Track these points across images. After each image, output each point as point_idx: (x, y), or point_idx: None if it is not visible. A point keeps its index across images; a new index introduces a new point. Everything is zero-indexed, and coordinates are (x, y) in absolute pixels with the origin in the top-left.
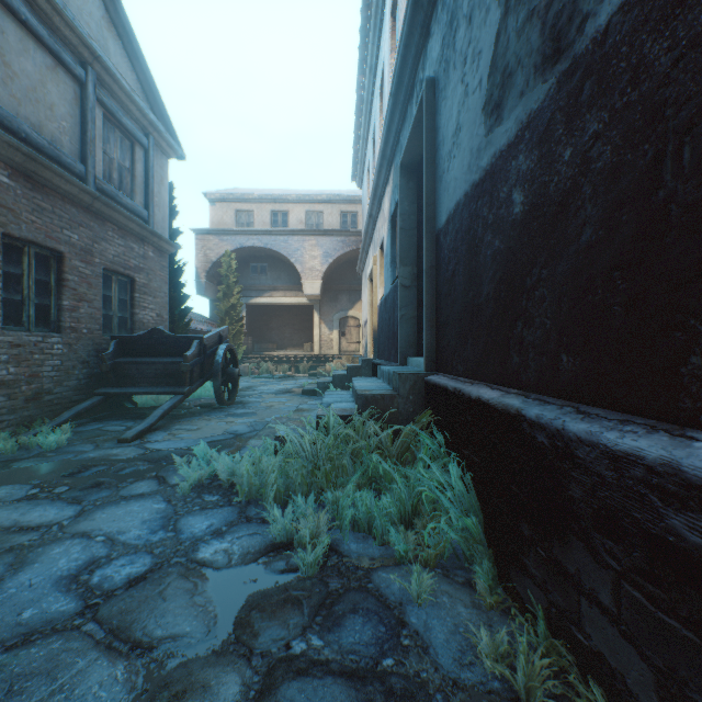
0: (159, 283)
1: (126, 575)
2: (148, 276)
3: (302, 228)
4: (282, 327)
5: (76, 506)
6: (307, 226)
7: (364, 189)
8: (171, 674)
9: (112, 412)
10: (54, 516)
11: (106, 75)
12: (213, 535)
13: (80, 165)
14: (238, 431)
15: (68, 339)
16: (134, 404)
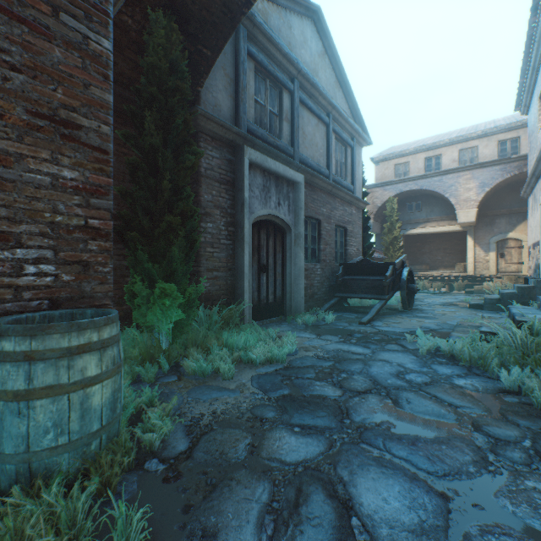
0: (357, 229)
1: (420, 380)
2: (352, 226)
3: (454, 166)
4: (433, 251)
5: (368, 349)
6: (459, 163)
7: (531, 116)
8: (475, 417)
9: (339, 308)
10: (362, 351)
11: (336, 114)
12: (457, 376)
13: (326, 170)
14: (430, 327)
15: (322, 266)
16: (347, 304)
